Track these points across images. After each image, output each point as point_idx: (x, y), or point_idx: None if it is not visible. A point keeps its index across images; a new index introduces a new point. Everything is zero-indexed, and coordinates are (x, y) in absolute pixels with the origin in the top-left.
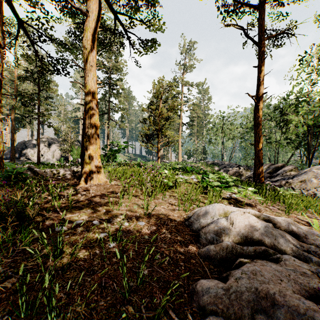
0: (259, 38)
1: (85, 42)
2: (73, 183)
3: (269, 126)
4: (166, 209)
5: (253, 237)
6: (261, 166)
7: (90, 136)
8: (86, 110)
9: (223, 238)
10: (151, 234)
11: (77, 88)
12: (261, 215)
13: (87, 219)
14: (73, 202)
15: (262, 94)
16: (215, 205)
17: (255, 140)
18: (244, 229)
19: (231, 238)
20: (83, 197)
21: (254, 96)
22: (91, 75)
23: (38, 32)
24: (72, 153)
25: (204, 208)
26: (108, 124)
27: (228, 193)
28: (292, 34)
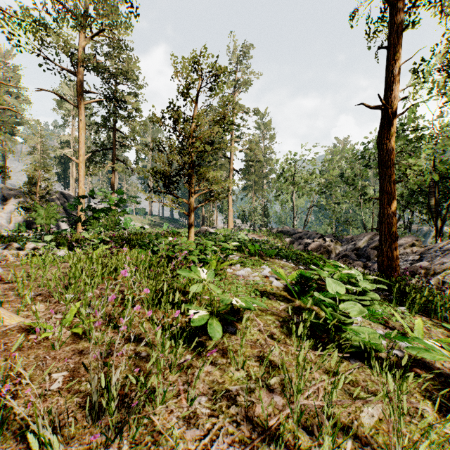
0: None
1: None
2: None
3: (366, 175)
4: None
5: None
6: (395, 242)
7: None
8: None
9: None
10: None
11: (65, 110)
12: None
13: None
14: None
15: (396, 100)
16: None
17: (382, 192)
18: None
19: None
20: None
21: (377, 107)
22: None
23: None
24: (34, 214)
25: None
26: (113, 167)
27: (380, 333)
28: None
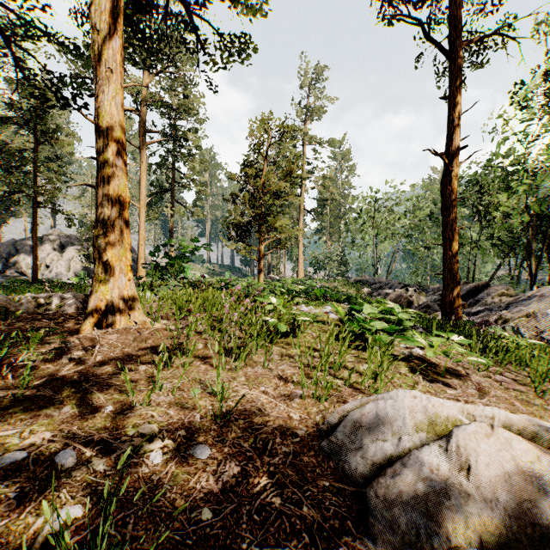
0: (453, 42)
1: (95, 16)
2: (69, 327)
3: (458, 215)
4: (271, 395)
5: (540, 520)
6: (457, 287)
7: (107, 224)
8: (99, 166)
9: (446, 520)
10: (224, 496)
11: None
12: (527, 426)
13: (44, 446)
14: (36, 382)
15: (459, 149)
16: (400, 394)
17: (445, 238)
18: (507, 491)
19: (475, 527)
20: (71, 367)
21: (442, 154)
22: (109, 90)
23: (17, 17)
24: None
25: (371, 406)
26: (172, 210)
27: (403, 345)
28: (514, 38)
